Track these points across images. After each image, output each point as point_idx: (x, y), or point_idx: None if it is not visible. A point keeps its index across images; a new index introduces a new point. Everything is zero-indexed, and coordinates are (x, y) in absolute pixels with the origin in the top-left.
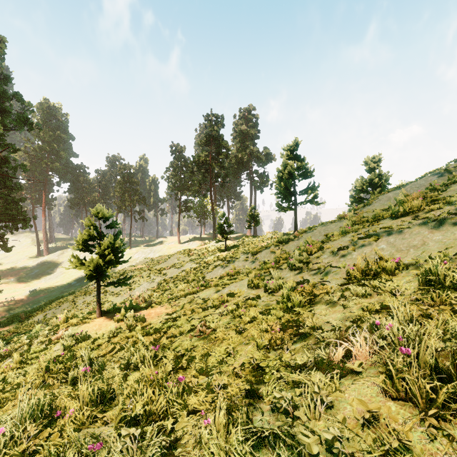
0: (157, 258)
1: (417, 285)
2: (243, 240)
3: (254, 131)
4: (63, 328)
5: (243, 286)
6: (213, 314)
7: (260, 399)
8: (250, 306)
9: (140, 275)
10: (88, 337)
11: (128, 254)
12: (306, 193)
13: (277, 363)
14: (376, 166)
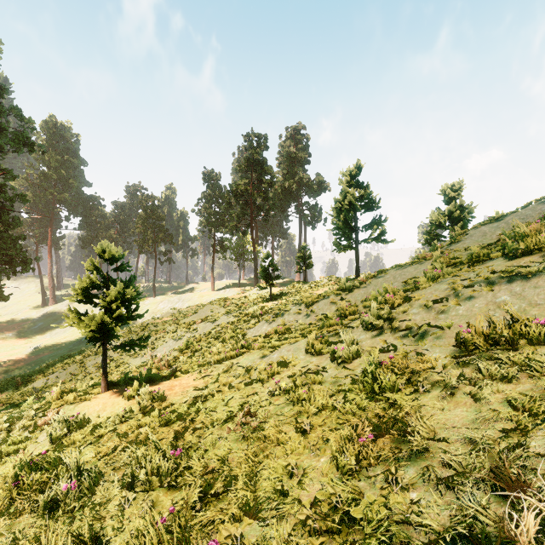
0: (186, 309)
1: None
2: (292, 286)
3: (304, 155)
4: (55, 406)
5: (298, 351)
6: (259, 392)
7: None
8: (312, 383)
9: (164, 331)
10: (86, 422)
11: (152, 304)
12: (371, 228)
13: (386, 515)
14: (457, 195)
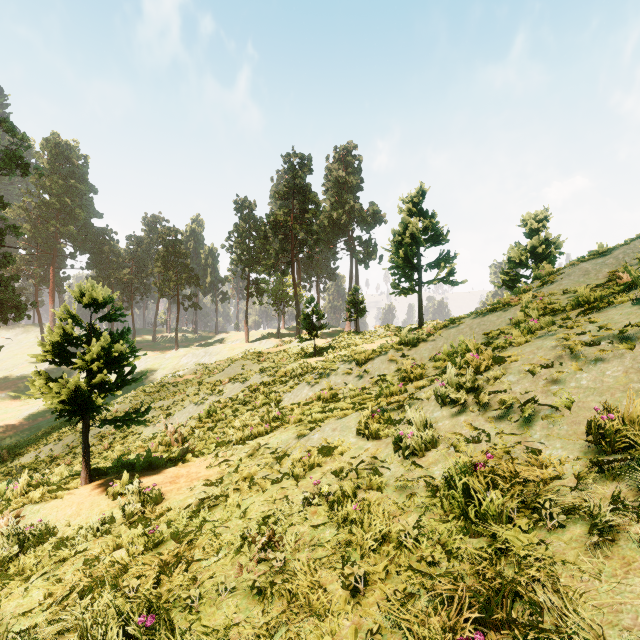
0: (213, 365)
1: None
2: (341, 338)
3: (356, 180)
4: (14, 506)
5: (348, 430)
6: (291, 495)
7: None
8: (368, 488)
9: (184, 393)
10: (50, 533)
11: (173, 358)
12: (437, 267)
13: None
14: (541, 226)
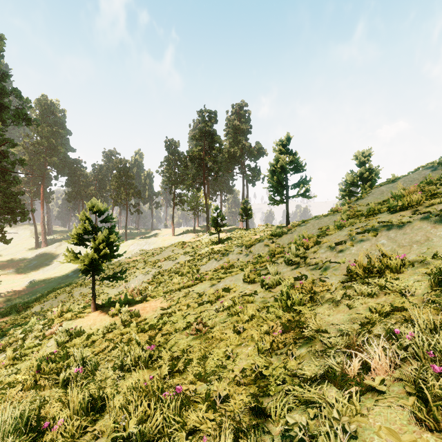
0: (152, 250)
1: (427, 285)
2: (236, 232)
3: (246, 127)
4: (57, 322)
5: (238, 281)
6: (208, 310)
7: (267, 417)
8: (247, 302)
9: (135, 267)
10: (82, 332)
11: (124, 246)
12: (298, 186)
13: (282, 371)
14: (366, 160)
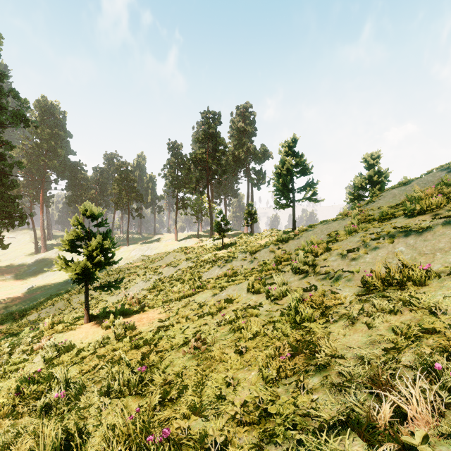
0: (154, 256)
1: None
2: (241, 237)
3: (251, 129)
4: (47, 335)
5: (242, 290)
6: (209, 323)
7: None
8: (251, 316)
9: (136, 274)
10: (72, 346)
11: (126, 251)
12: (305, 190)
13: (292, 410)
14: (375, 162)
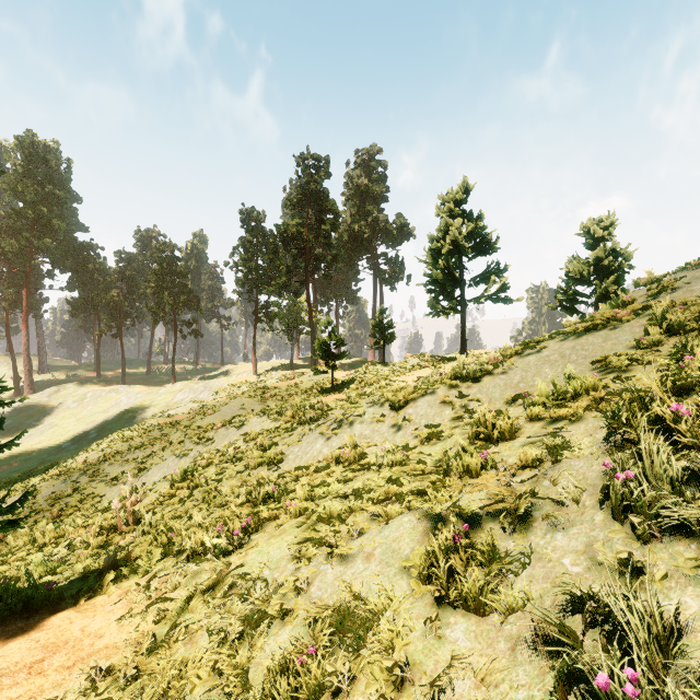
0: (212, 402)
1: None
2: (365, 370)
3: (380, 188)
4: None
5: (397, 564)
6: None
7: None
8: None
9: (166, 439)
10: None
11: (167, 393)
12: (484, 281)
13: None
14: (606, 234)
